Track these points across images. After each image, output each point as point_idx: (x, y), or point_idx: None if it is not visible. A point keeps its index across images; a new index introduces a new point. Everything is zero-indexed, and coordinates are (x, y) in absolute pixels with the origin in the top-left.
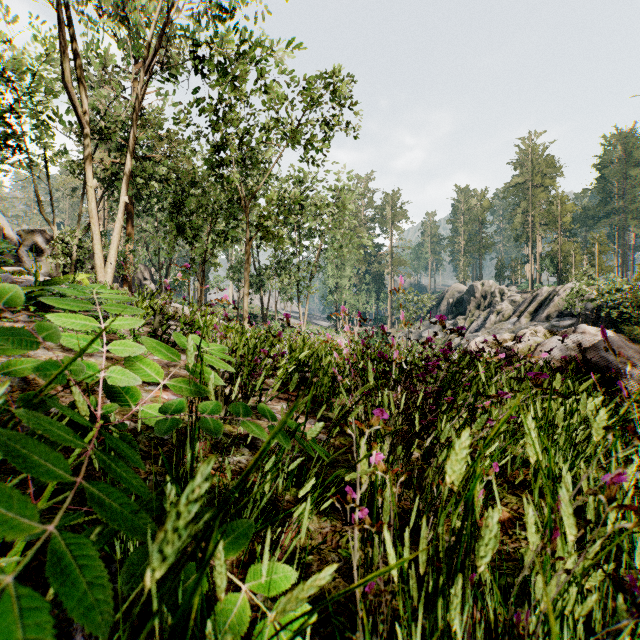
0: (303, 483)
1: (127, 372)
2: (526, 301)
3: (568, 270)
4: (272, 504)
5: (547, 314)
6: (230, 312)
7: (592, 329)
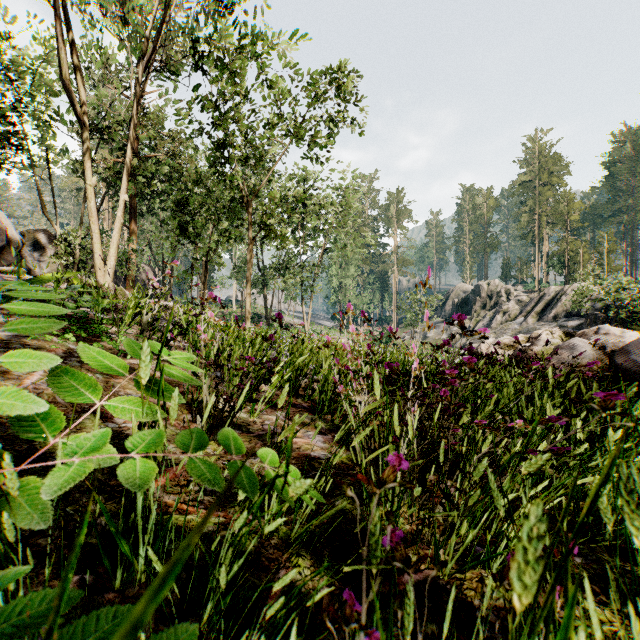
0: (296, 519)
1: (28, 397)
2: (533, 301)
3: (576, 269)
4: (254, 552)
5: (555, 314)
6: (234, 312)
7: (616, 330)
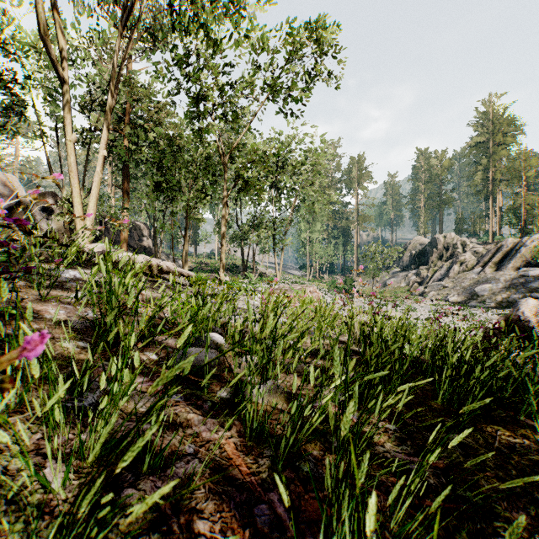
0: None
1: None
2: (490, 252)
3: (531, 222)
4: None
5: (513, 264)
6: (215, 263)
7: None
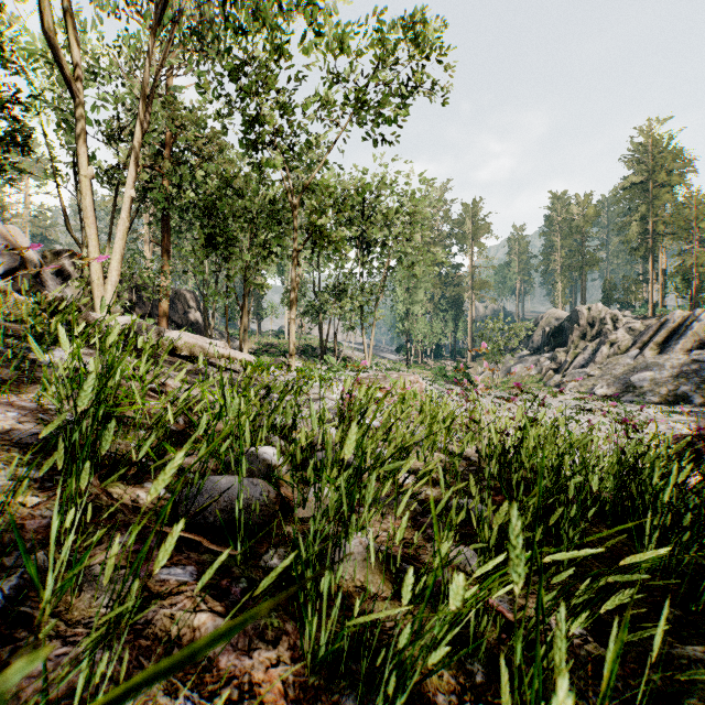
0: None
1: None
2: (650, 329)
3: None
4: None
5: (682, 345)
6: (285, 344)
7: None
